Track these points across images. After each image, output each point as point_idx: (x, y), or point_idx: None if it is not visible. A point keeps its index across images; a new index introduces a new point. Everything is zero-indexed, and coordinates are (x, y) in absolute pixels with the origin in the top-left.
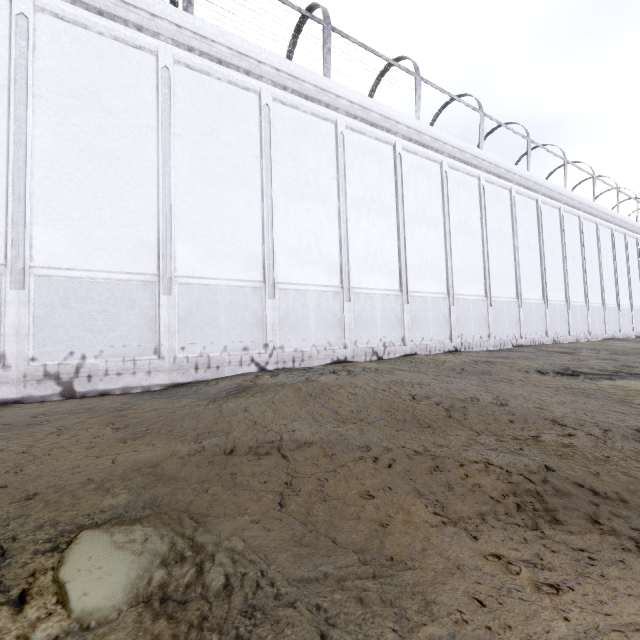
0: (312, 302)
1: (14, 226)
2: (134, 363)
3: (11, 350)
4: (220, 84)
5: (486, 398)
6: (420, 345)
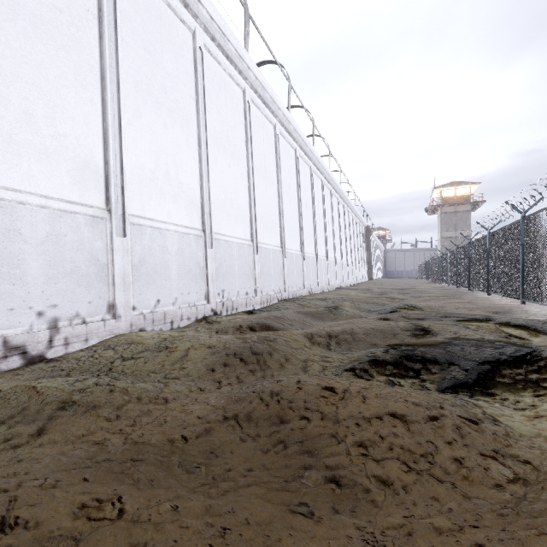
0: None
1: None
2: None
3: None
4: None
5: None
6: (152, 314)
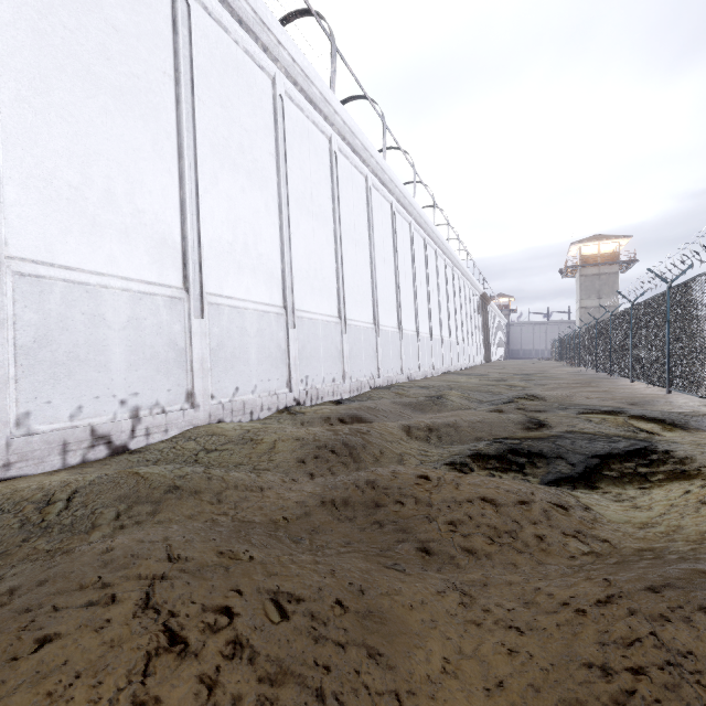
0: None
1: None
2: None
3: None
4: None
5: None
6: (231, 403)
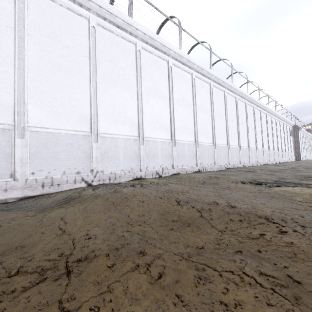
0: (121, 145)
1: None
2: None
3: None
4: (62, 8)
5: (222, 202)
6: (181, 168)
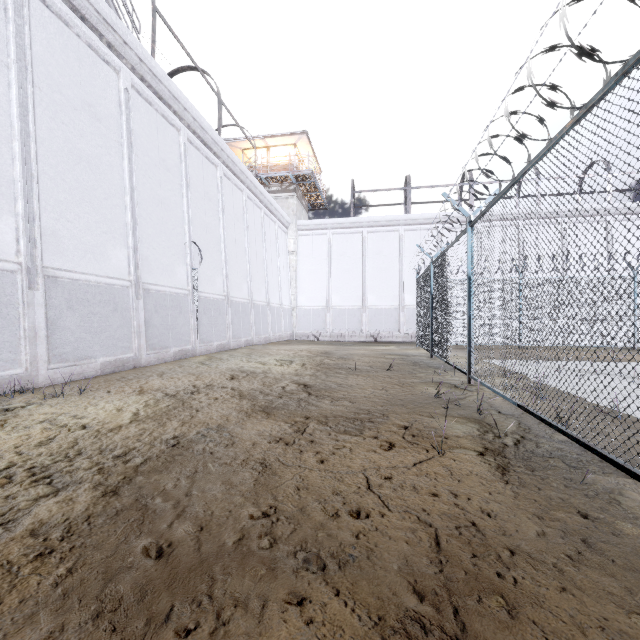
0: None
1: (364, 295)
2: (392, 334)
3: (363, 328)
4: (421, 232)
5: None
6: None
